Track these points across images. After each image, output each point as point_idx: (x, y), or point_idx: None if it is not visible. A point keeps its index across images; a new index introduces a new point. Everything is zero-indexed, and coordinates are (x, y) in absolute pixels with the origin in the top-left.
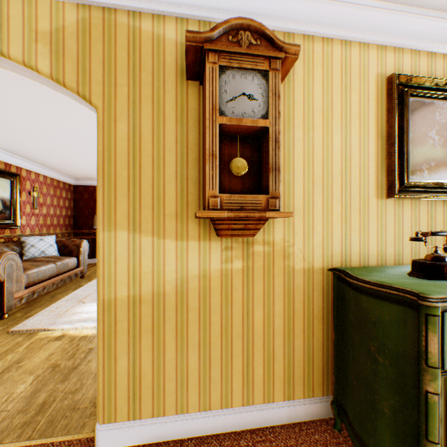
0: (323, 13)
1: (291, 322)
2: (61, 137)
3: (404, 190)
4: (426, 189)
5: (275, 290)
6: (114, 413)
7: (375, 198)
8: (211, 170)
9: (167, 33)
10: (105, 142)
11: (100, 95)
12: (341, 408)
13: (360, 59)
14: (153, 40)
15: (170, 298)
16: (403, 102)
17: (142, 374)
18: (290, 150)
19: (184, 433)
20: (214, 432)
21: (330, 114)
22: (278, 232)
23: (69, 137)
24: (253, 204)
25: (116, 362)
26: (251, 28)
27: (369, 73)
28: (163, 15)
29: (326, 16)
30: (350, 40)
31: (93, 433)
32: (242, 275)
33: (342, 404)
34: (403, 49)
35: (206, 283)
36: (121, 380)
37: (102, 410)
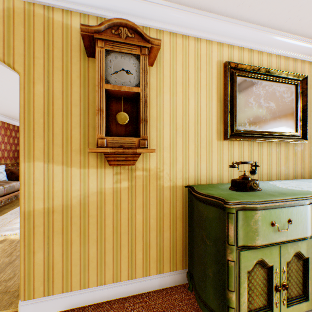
0: (181, 19)
1: (162, 222)
2: (7, 91)
3: (234, 135)
4: (247, 135)
5: (151, 201)
6: (33, 292)
7: (216, 140)
8: (100, 120)
9: (74, 24)
10: (26, 98)
11: (21, 64)
12: (192, 276)
13: (207, 50)
14: (63, 28)
15: (76, 208)
16: (233, 79)
17: (54, 263)
18: (161, 108)
19: (86, 302)
20: (107, 299)
21: (187, 85)
22: (153, 162)
23: (13, 91)
24: (130, 143)
25: (34, 255)
26: (127, 26)
27: (213, 60)
28: (71, 11)
29: (184, 21)
30: (200, 37)
31: (18, 308)
32: (128, 191)
33: (192, 273)
34: (234, 46)
35: (102, 197)
36: (38, 268)
37: (23, 291)
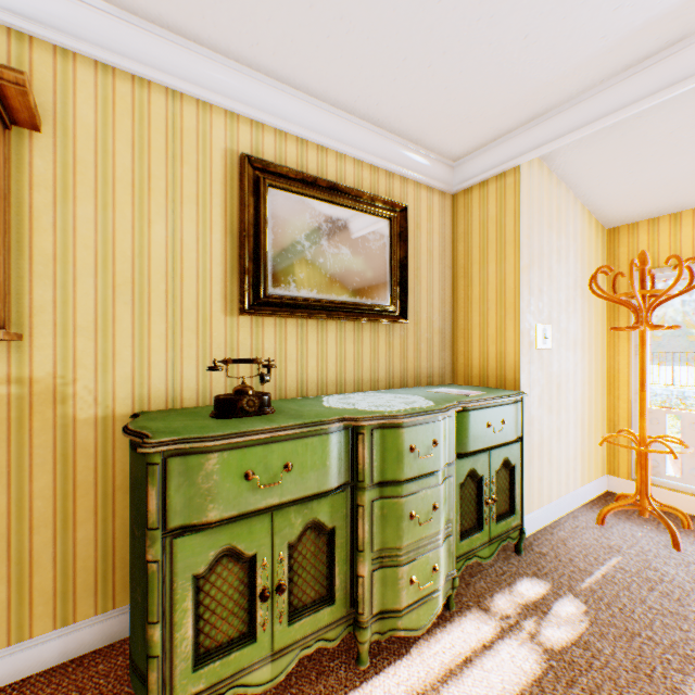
0: (125, 39)
1: (71, 502)
2: None
3: (263, 305)
4: (293, 306)
5: (36, 457)
6: None
7: (223, 314)
8: None
9: None
10: None
11: None
12: None
13: (200, 122)
14: None
15: None
16: (261, 193)
17: None
18: (69, 234)
19: None
20: None
21: (148, 189)
22: (43, 363)
23: None
24: None
25: None
26: None
27: (214, 145)
28: None
29: (132, 45)
30: (182, 91)
31: None
32: None
33: None
34: (265, 125)
35: None
36: None
37: None
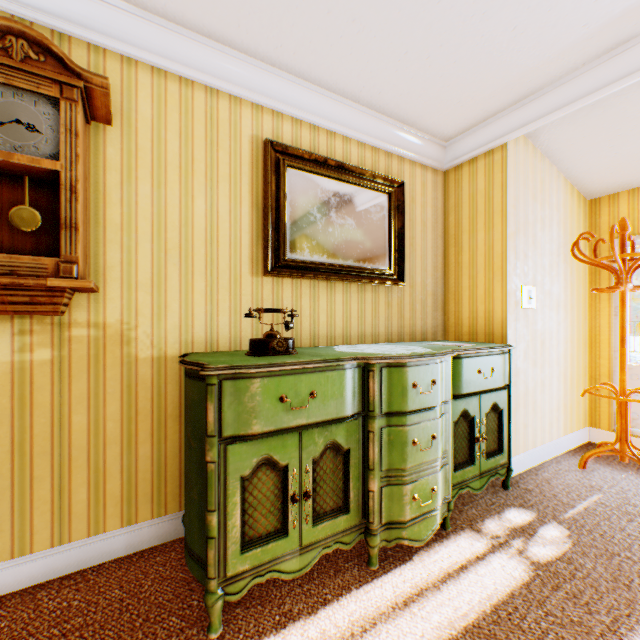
0: (175, 47)
1: (134, 425)
2: None
3: (283, 268)
4: (307, 269)
5: (109, 387)
6: None
7: (250, 275)
8: None
9: None
10: None
11: None
12: None
13: (232, 113)
14: None
15: None
16: (280, 172)
17: None
18: (132, 207)
19: None
20: None
21: (192, 171)
22: (113, 312)
23: None
24: (35, 268)
25: None
26: (29, 37)
27: (243, 133)
28: None
29: (181, 52)
30: (218, 88)
31: None
32: (52, 369)
33: None
34: (283, 114)
35: None
36: None
37: None
